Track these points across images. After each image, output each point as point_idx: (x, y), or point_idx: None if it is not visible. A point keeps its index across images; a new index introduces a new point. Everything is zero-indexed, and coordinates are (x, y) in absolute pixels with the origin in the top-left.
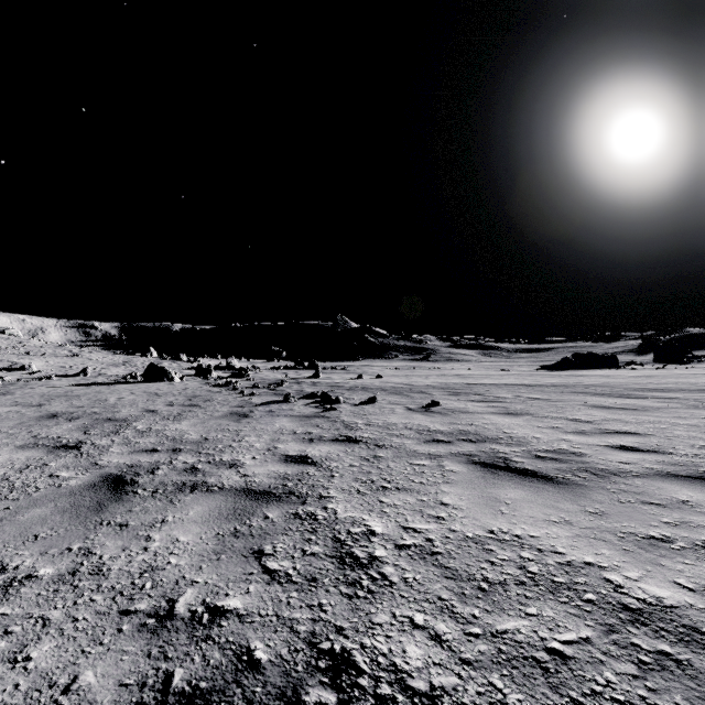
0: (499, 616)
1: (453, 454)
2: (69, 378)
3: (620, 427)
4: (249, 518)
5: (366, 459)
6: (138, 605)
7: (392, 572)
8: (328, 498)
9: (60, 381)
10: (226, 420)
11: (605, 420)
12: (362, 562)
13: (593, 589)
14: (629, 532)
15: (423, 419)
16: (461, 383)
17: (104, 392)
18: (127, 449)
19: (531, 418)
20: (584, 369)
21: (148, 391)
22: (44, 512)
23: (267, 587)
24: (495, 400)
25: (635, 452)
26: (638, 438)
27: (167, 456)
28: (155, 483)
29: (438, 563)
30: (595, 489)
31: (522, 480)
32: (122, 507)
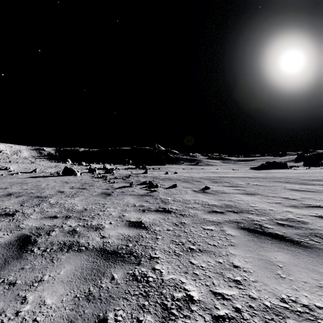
0: None
1: (227, 221)
2: (27, 173)
3: (315, 203)
4: (100, 278)
5: (176, 225)
6: None
7: None
8: (155, 259)
9: (22, 175)
10: (98, 197)
11: (303, 198)
12: None
13: None
14: None
15: (203, 197)
16: (216, 176)
17: (41, 181)
18: (40, 216)
19: (261, 196)
20: (271, 169)
21: (63, 180)
22: None
23: None
24: (237, 186)
25: None
26: None
27: (61, 221)
28: (47, 242)
29: None
30: None
31: (279, 244)
32: (19, 264)
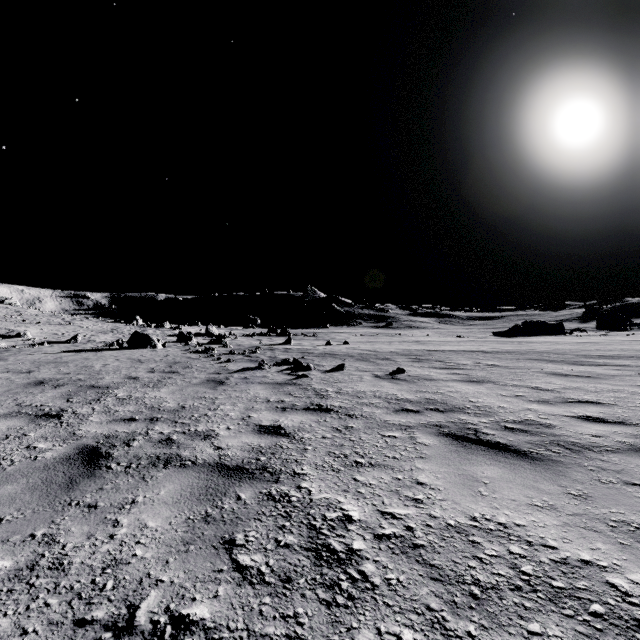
0: (498, 635)
1: (423, 425)
2: (61, 344)
3: (582, 396)
4: (221, 499)
5: (338, 430)
6: (95, 612)
7: (373, 570)
8: (302, 475)
9: (51, 348)
10: (203, 387)
11: (565, 388)
12: (340, 557)
13: (598, 598)
14: (620, 520)
15: (390, 386)
16: (422, 350)
17: (90, 359)
18: (106, 418)
19: (493, 385)
20: (533, 336)
21: (131, 358)
22: (14, 490)
23: (237, 590)
24: (456, 367)
25: (602, 423)
26: (602, 408)
27: (144, 426)
28: (130, 456)
29: (422, 559)
30: (572, 466)
31: (496, 455)
32: (94, 484)
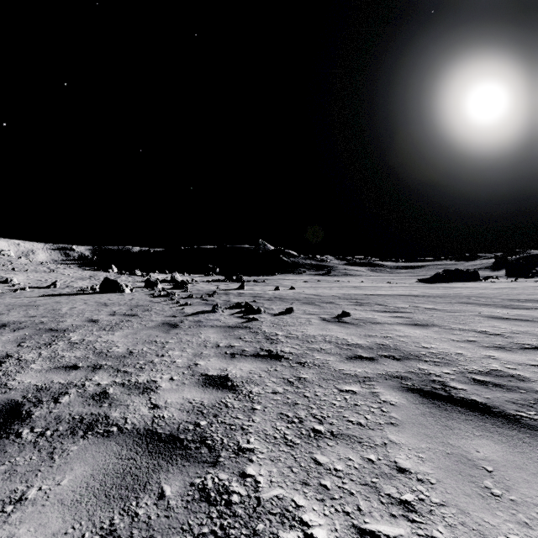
0: None
1: (382, 376)
2: (41, 289)
3: (536, 342)
4: (137, 496)
5: (289, 383)
6: None
7: None
8: (248, 452)
9: (31, 292)
10: (156, 330)
11: (513, 332)
12: None
13: None
14: None
15: (339, 330)
16: (360, 294)
17: (61, 302)
18: (47, 366)
19: (440, 329)
20: (453, 282)
21: (99, 301)
22: None
23: None
24: (396, 310)
25: None
26: None
27: (84, 375)
28: (50, 417)
29: None
30: None
31: (482, 422)
32: None
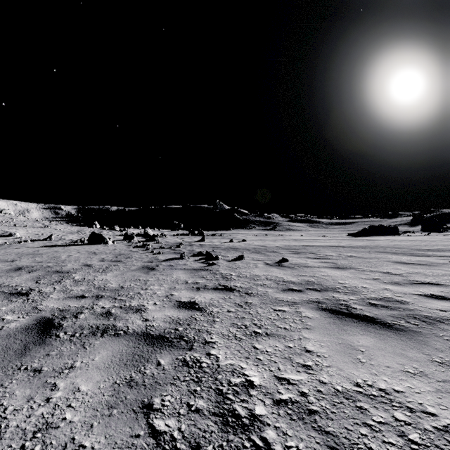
0: None
1: (305, 301)
2: (40, 241)
3: (423, 279)
4: (144, 364)
5: (239, 306)
6: None
7: (274, 437)
8: (211, 343)
9: (32, 244)
10: (138, 272)
11: (409, 273)
12: (244, 422)
13: None
14: None
15: (278, 271)
16: (298, 245)
17: (59, 251)
18: (62, 296)
19: (355, 271)
20: (376, 236)
21: (89, 251)
22: None
23: None
24: (325, 257)
25: (445, 300)
26: (441, 288)
27: (91, 302)
28: (75, 326)
29: (318, 426)
30: (430, 336)
31: (367, 327)
32: (42, 350)
